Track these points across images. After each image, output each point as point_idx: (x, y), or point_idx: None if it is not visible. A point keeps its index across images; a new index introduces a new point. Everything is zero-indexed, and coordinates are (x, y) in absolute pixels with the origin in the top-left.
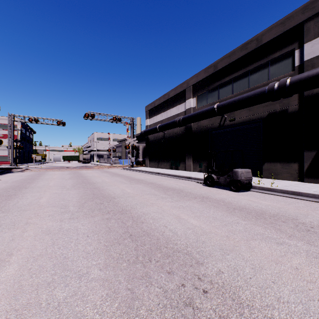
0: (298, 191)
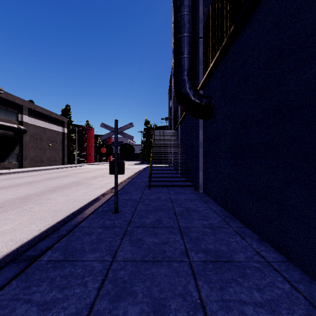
0: None
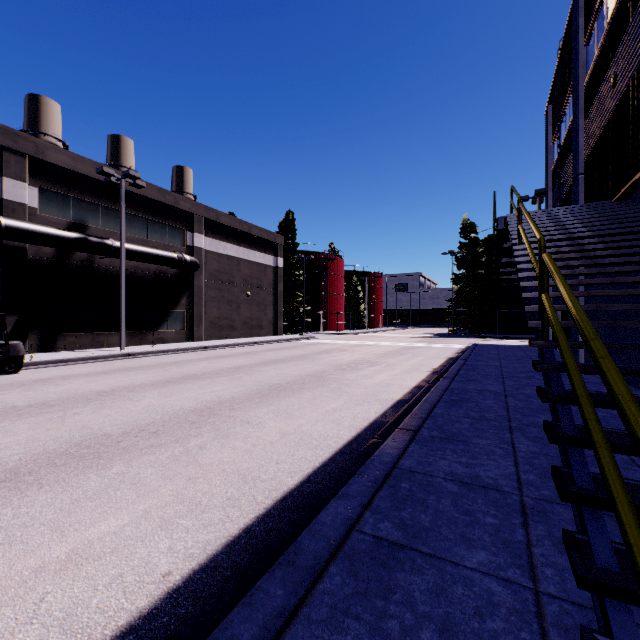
0: (66, 358)
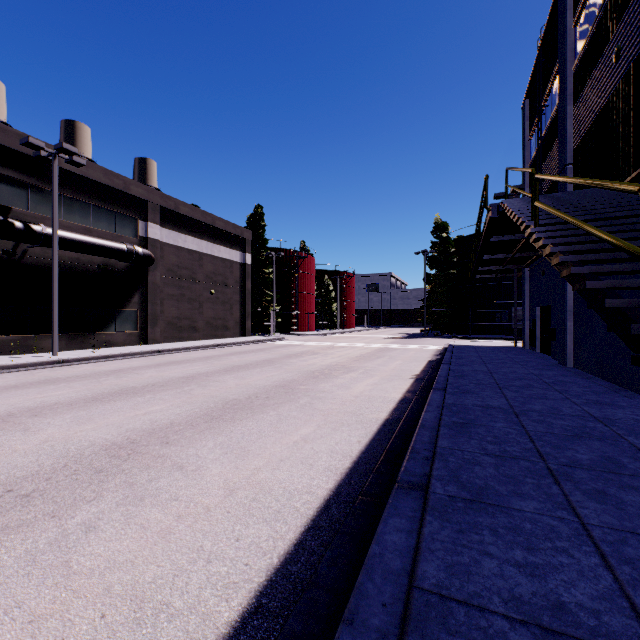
0: None
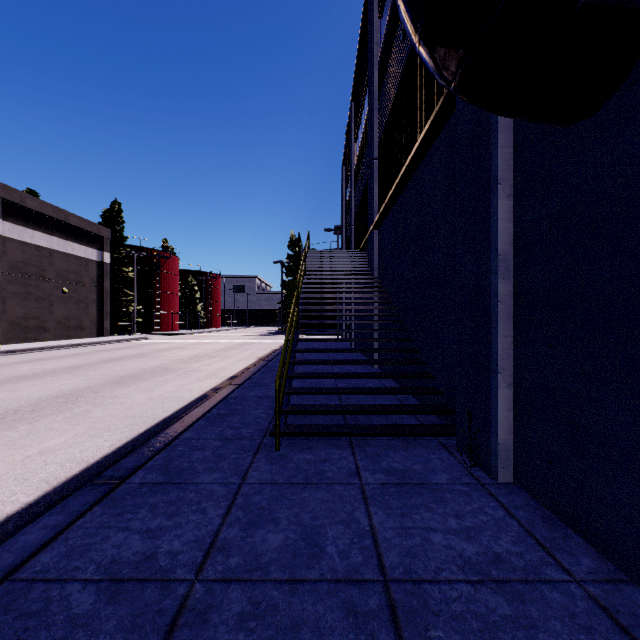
0: None
